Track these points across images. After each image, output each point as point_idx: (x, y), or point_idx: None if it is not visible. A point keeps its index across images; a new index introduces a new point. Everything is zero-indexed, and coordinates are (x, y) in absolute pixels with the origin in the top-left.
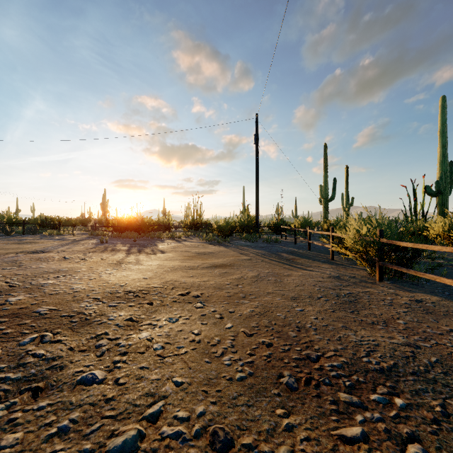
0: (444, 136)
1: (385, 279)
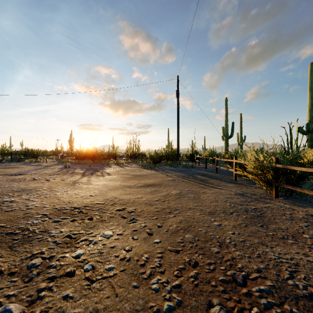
0: (312, 91)
1: (279, 196)
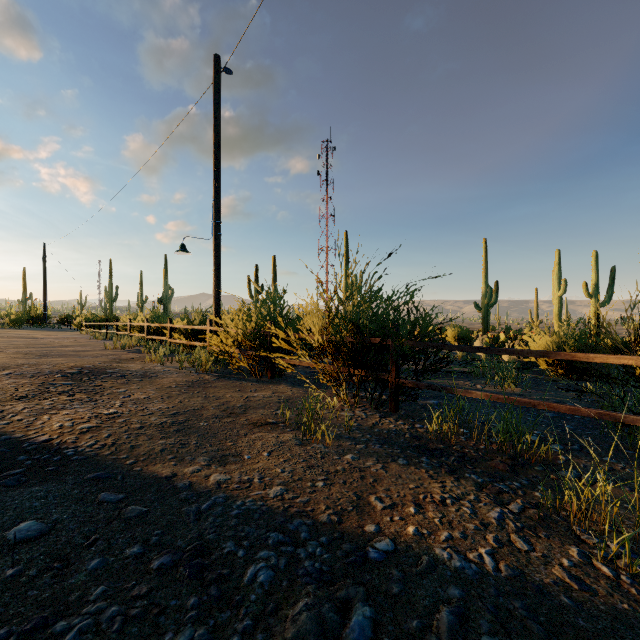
0: (166, 275)
1: None
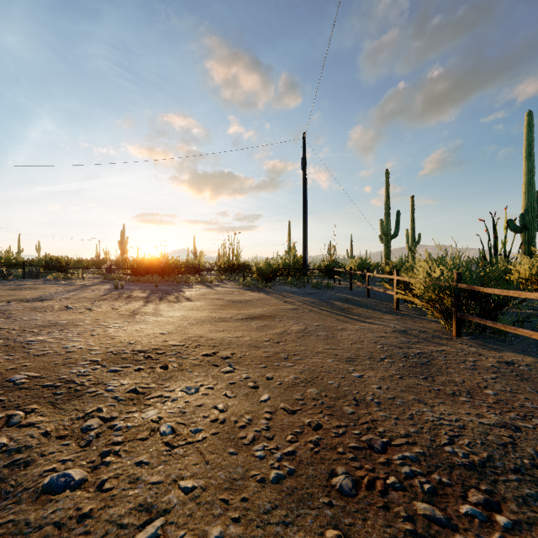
0: (530, 160)
1: (463, 334)
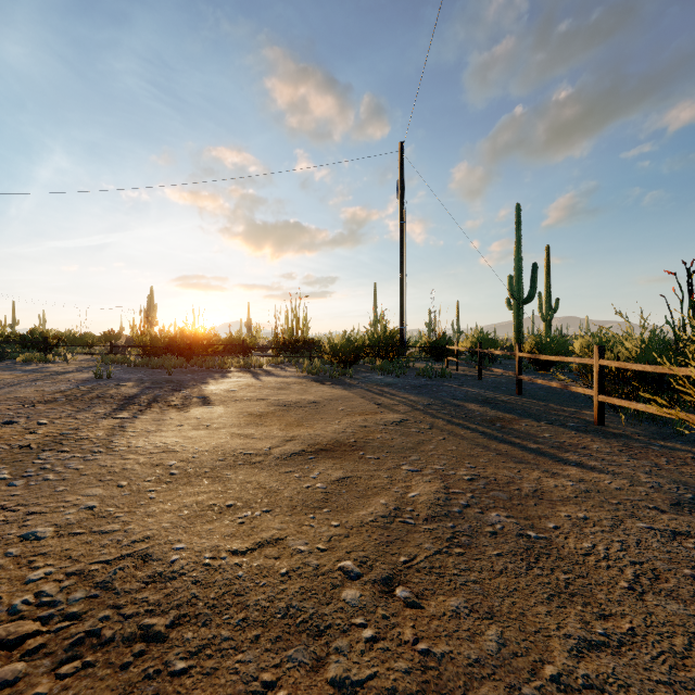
0: None
1: None
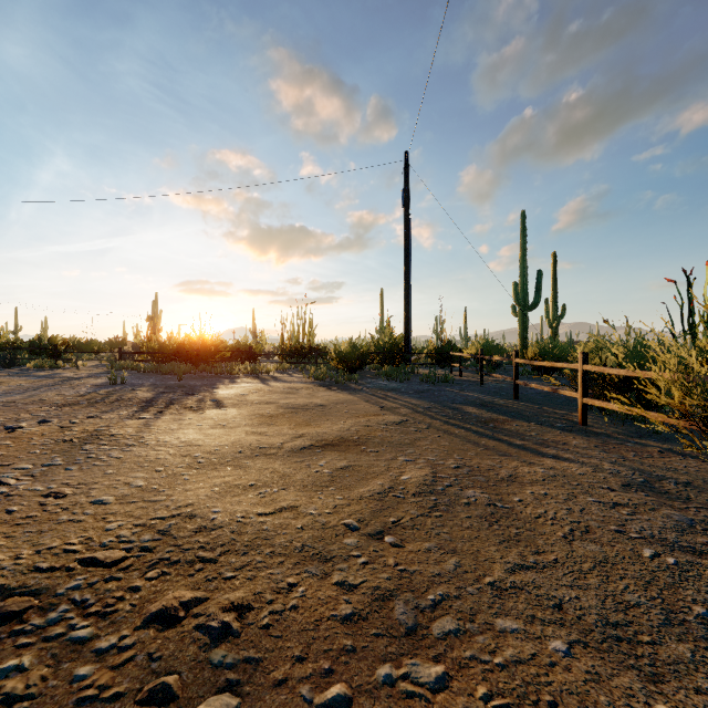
0: None
1: None
